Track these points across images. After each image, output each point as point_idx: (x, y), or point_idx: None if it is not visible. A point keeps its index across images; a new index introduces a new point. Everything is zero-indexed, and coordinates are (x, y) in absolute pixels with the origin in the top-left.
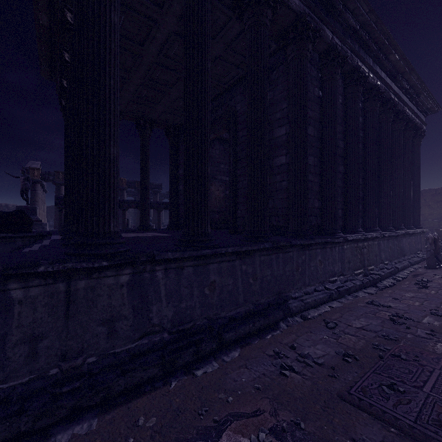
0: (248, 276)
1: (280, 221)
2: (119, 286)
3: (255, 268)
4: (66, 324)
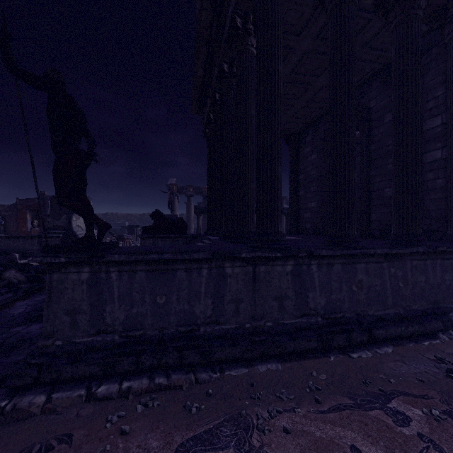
0: (398, 280)
1: (433, 224)
2: (285, 274)
3: (406, 273)
4: (254, 295)
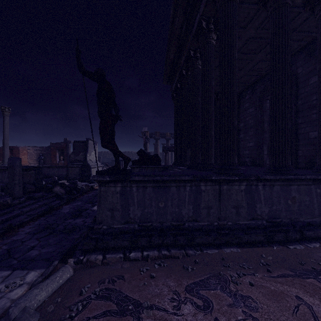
0: None
1: None
2: (240, 191)
3: None
4: (219, 204)
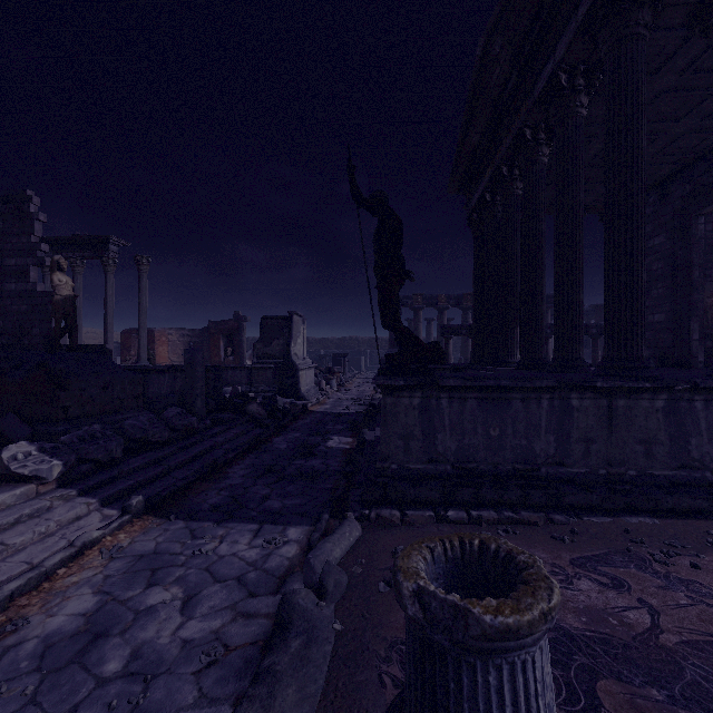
0: None
1: None
2: (653, 411)
3: None
4: (609, 435)
